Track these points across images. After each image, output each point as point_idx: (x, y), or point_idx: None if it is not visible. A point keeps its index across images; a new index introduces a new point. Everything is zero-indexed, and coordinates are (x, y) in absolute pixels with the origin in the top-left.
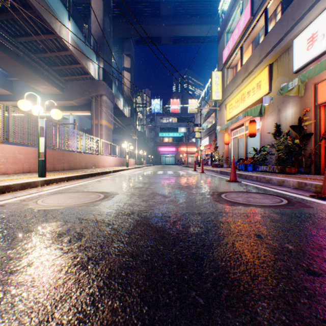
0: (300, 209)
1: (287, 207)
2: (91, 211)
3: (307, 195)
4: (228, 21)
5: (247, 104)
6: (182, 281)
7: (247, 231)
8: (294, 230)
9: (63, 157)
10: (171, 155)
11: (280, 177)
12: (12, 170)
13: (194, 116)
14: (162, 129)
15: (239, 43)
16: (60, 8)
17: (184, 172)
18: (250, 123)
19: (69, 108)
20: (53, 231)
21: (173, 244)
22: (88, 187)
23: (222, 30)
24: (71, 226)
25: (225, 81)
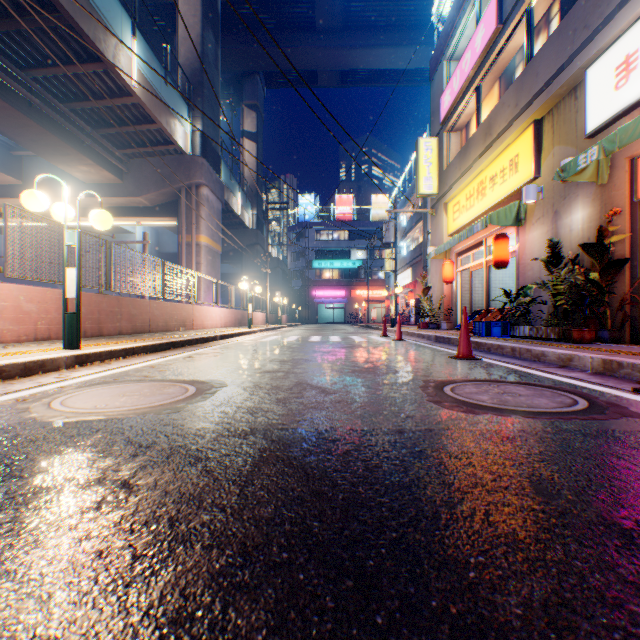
0: (620, 421)
1: (590, 417)
2: (163, 426)
3: (628, 389)
4: (451, 37)
5: (491, 202)
6: (370, 635)
7: (514, 477)
8: (624, 476)
9: (119, 308)
10: (337, 305)
11: (562, 348)
12: (13, 336)
13: (383, 228)
14: (319, 254)
15: (473, 79)
16: (115, 10)
17: (362, 338)
18: (497, 239)
19: (134, 212)
20: (67, 477)
21: (344, 514)
22: (165, 371)
23: (439, 56)
24: (110, 466)
25: (445, 157)
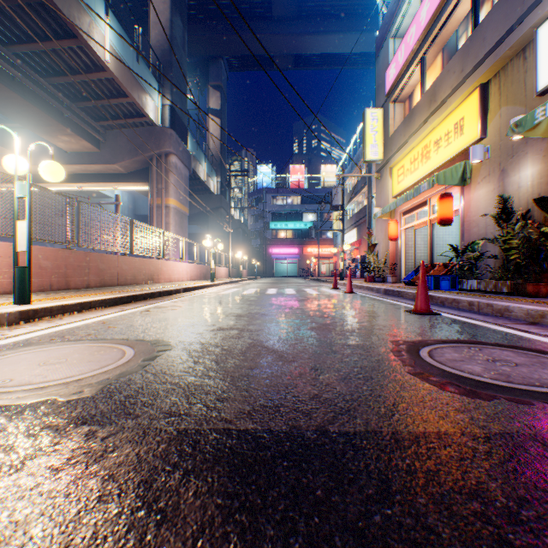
0: None
1: None
2: (55, 426)
3: None
4: (396, 15)
5: (435, 164)
6: None
7: None
8: None
9: (87, 262)
10: (291, 261)
11: (526, 303)
12: None
13: (332, 193)
14: (275, 216)
15: (417, 51)
16: None
17: (315, 291)
18: (442, 198)
19: (110, 178)
20: None
21: None
22: (113, 328)
23: (384, 34)
24: None
25: (390, 126)
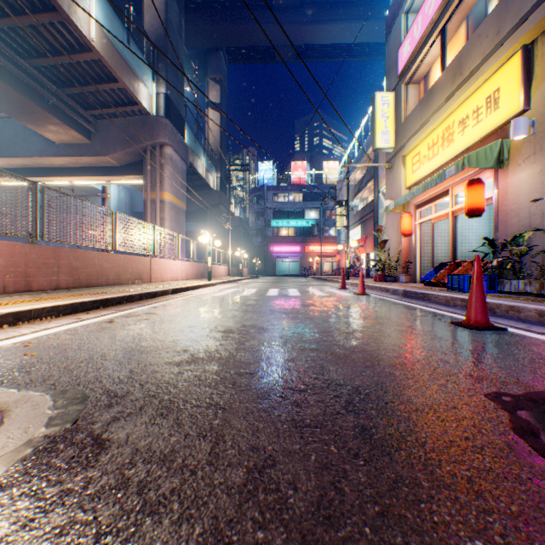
0: None
1: None
2: None
3: None
4: None
5: (460, 147)
6: None
7: None
8: None
9: (55, 259)
10: (292, 259)
11: None
12: None
13: (336, 187)
14: (276, 214)
15: (438, 21)
16: None
17: (322, 292)
18: (471, 185)
19: (103, 171)
20: None
21: None
22: (28, 357)
23: (396, 10)
24: None
25: (402, 110)
